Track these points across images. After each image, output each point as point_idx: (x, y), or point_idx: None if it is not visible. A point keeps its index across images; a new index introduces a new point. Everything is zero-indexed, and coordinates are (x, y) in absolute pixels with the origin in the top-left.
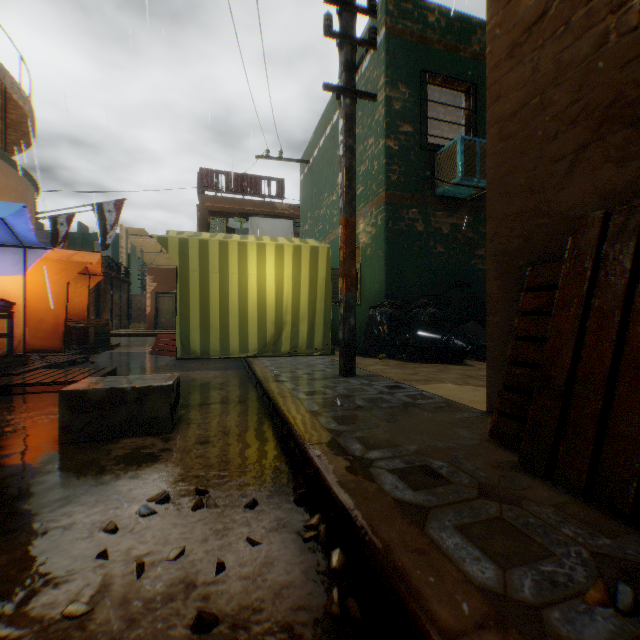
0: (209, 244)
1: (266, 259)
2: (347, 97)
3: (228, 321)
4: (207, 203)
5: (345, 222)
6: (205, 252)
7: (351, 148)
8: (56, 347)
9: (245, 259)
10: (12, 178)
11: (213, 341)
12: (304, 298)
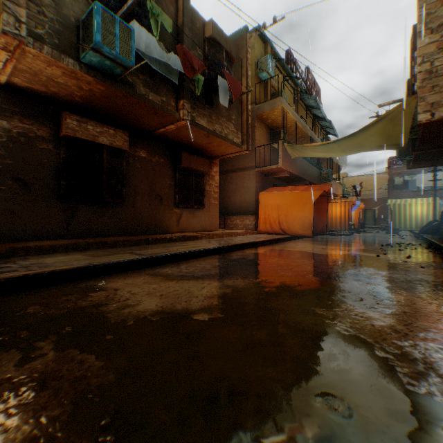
0: (400, 204)
1: (416, 207)
2: (432, 181)
3: (405, 221)
4: (392, 171)
5: (432, 204)
6: (399, 206)
7: (433, 190)
8: (355, 227)
9: (410, 207)
10: (340, 188)
11: (401, 226)
12: (429, 216)
